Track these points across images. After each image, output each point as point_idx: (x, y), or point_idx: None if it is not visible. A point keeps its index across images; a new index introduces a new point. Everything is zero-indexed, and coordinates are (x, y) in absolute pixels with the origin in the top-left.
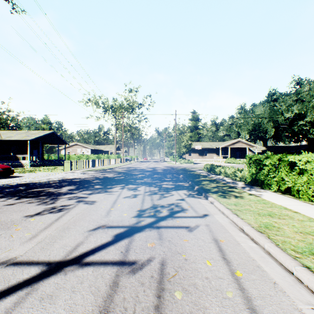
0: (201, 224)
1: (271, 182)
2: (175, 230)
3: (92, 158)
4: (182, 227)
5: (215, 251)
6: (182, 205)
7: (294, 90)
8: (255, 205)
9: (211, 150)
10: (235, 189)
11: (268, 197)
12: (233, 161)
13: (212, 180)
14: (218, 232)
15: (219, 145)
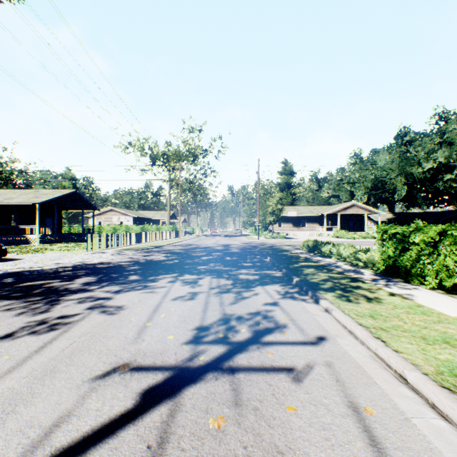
0: (316, 363)
1: (425, 272)
2: (267, 378)
3: (134, 231)
4: (280, 369)
5: (362, 445)
6: (275, 315)
7: (437, 128)
8: (410, 318)
9: (312, 218)
10: (361, 283)
11: (426, 301)
12: (345, 234)
13: (319, 267)
14: (354, 383)
15: (324, 212)
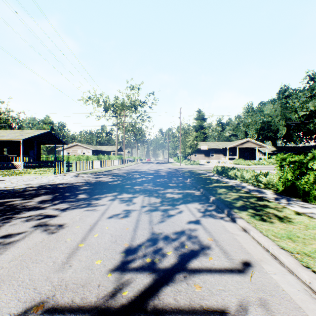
0: (250, 302)
1: None
2: None
3: (92, 159)
4: (212, 313)
5: None
6: (199, 235)
7: (308, 86)
8: None
9: (218, 150)
10: (267, 202)
11: None
12: (242, 162)
13: (229, 187)
14: None
15: (226, 146)
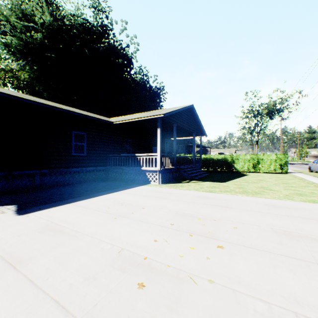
0: None
1: None
2: None
3: None
4: None
5: None
6: None
7: None
8: None
9: None
10: None
11: None
12: None
13: None
14: None
15: None
